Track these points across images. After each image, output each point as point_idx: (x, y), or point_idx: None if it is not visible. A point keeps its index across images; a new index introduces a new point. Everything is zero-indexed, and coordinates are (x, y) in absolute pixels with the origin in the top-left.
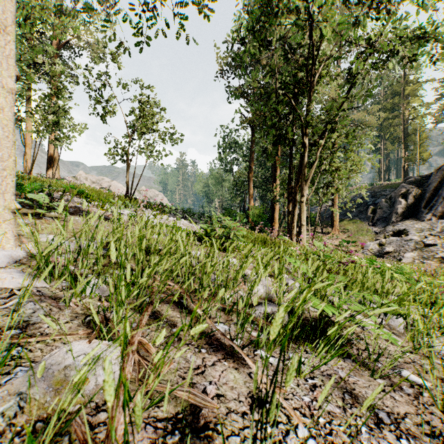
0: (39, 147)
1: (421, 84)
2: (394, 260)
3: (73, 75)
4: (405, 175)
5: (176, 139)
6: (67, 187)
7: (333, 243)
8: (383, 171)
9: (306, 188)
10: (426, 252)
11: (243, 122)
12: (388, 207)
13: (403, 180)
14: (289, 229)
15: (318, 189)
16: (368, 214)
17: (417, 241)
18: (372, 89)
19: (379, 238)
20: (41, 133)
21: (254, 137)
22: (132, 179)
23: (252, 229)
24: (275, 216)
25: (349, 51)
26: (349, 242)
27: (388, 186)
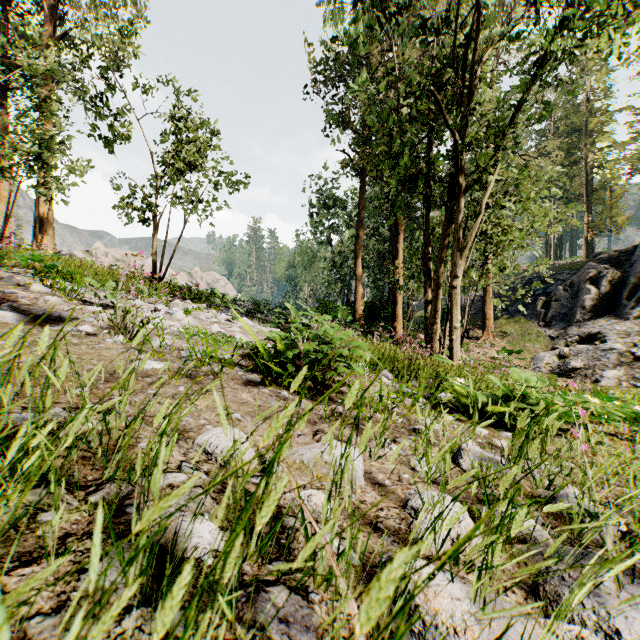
0: (15, 199)
1: (612, 114)
2: (586, 382)
3: (78, 89)
4: (588, 250)
5: (237, 183)
6: (26, 259)
7: (486, 354)
8: (553, 244)
9: (462, 263)
10: (638, 370)
11: (347, 163)
12: (568, 297)
13: (585, 257)
14: (428, 335)
15: (469, 268)
16: (537, 309)
17: (622, 352)
18: (574, 91)
19: (557, 346)
20: (9, 172)
21: (364, 190)
22: (163, 249)
23: (363, 333)
24: (397, 312)
25: (535, 24)
26: (513, 352)
27: (565, 266)
